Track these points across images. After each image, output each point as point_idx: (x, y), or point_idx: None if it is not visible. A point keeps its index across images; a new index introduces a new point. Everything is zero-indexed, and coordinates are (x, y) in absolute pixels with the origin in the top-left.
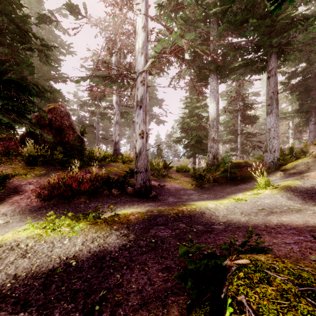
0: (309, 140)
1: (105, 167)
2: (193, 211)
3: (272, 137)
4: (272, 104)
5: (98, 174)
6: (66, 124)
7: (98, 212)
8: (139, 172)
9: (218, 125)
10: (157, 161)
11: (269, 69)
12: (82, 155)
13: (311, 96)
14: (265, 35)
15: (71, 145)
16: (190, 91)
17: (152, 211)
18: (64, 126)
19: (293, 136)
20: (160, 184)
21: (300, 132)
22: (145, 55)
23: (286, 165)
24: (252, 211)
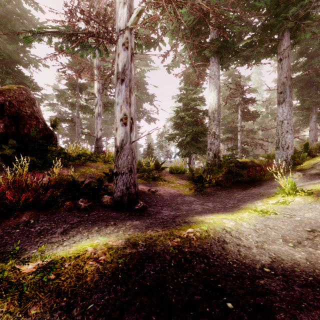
0: (309, 139)
1: (79, 167)
2: (206, 238)
3: (285, 131)
4: (285, 92)
5: (58, 176)
6: (26, 111)
7: (2, 266)
8: (121, 173)
9: (219, 117)
10: (147, 160)
11: (281, 50)
12: (46, 152)
13: (311, 92)
14: (280, 3)
15: (27, 137)
16: (185, 81)
17: (136, 242)
18: (24, 114)
19: None
20: (151, 190)
21: (297, 131)
22: (129, 6)
23: (302, 164)
24: (300, 235)
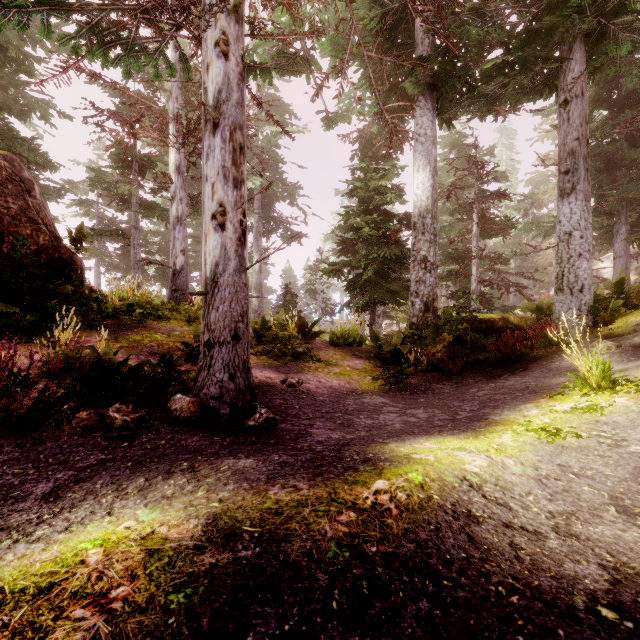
0: (614, 275)
1: (129, 331)
2: (424, 508)
3: (575, 254)
4: (575, 170)
5: (63, 350)
6: (9, 206)
7: None
8: (215, 342)
9: (436, 226)
10: (281, 317)
11: (567, 82)
12: (50, 296)
13: (618, 179)
14: None
15: (2, 262)
16: (363, 154)
17: (235, 527)
18: (2, 211)
19: None
20: (288, 381)
21: None
22: None
23: (611, 324)
24: None
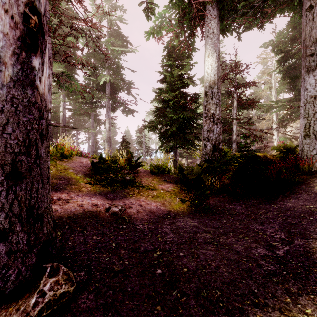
0: None
1: None
2: None
3: None
4: None
5: None
6: None
7: None
8: None
9: (220, 94)
10: (116, 155)
11: None
12: None
13: None
14: None
15: None
16: (169, 57)
17: None
18: None
19: (277, 131)
20: (111, 209)
21: (284, 127)
22: None
23: None
24: None
